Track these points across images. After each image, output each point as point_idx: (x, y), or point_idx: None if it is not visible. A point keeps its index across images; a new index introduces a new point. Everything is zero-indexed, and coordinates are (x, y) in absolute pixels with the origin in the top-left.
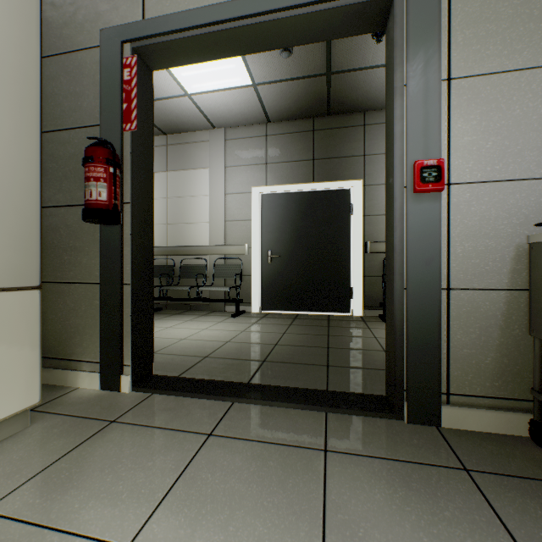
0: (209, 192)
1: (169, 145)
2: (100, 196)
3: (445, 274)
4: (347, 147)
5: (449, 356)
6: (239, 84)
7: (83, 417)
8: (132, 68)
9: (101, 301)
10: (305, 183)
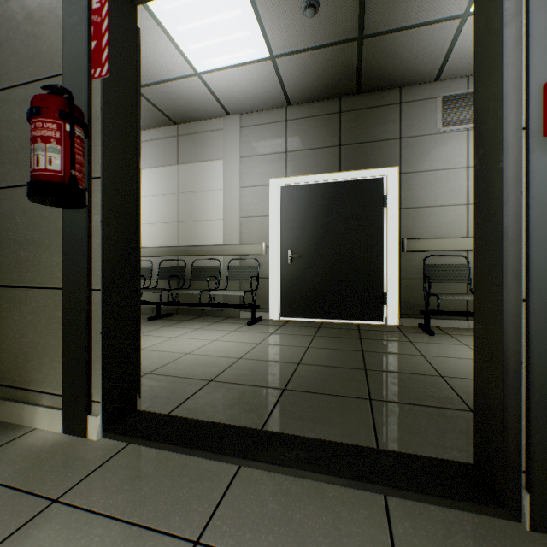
0: (223, 186)
1: (180, 135)
2: (50, 163)
3: None
4: (380, 130)
5: None
6: (254, 57)
7: (15, 490)
8: None
9: (63, 312)
10: (330, 172)
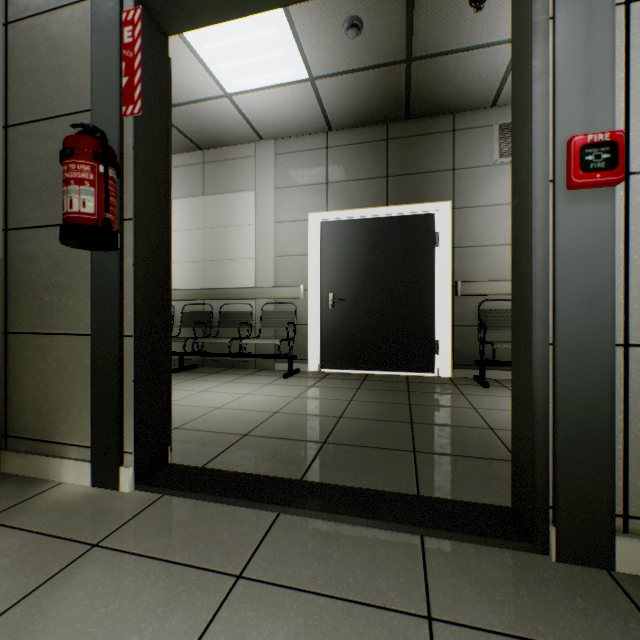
0: (255, 221)
1: (206, 162)
2: (84, 206)
3: (620, 321)
4: (431, 160)
5: (627, 454)
6: (292, 78)
7: (53, 537)
8: (135, 25)
9: (92, 359)
10: (376, 207)
